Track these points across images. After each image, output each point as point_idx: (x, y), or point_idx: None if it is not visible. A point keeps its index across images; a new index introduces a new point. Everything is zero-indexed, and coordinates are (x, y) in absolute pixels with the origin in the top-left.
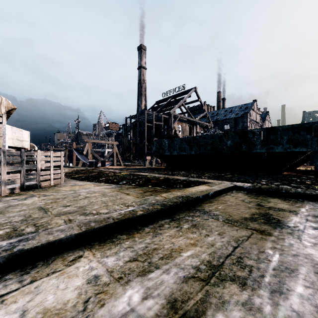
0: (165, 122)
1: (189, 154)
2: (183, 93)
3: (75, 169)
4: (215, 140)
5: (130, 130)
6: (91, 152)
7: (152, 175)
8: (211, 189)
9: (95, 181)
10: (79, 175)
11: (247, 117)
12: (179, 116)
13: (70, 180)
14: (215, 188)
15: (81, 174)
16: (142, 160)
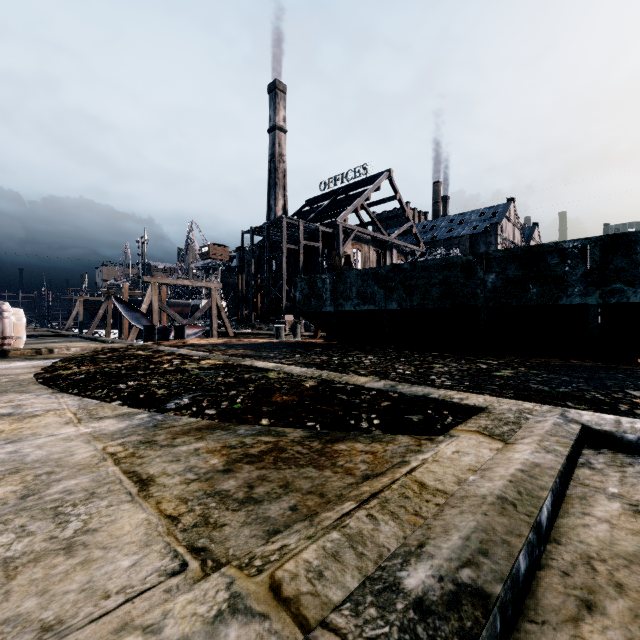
0: (325, 242)
1: (383, 309)
2: (364, 182)
3: (100, 348)
4: (452, 274)
5: (252, 260)
6: (160, 306)
7: (284, 369)
8: (526, 467)
9: (98, 393)
10: (79, 367)
11: (496, 232)
12: (355, 230)
13: (33, 387)
14: (537, 456)
15: (88, 366)
16: (276, 323)
